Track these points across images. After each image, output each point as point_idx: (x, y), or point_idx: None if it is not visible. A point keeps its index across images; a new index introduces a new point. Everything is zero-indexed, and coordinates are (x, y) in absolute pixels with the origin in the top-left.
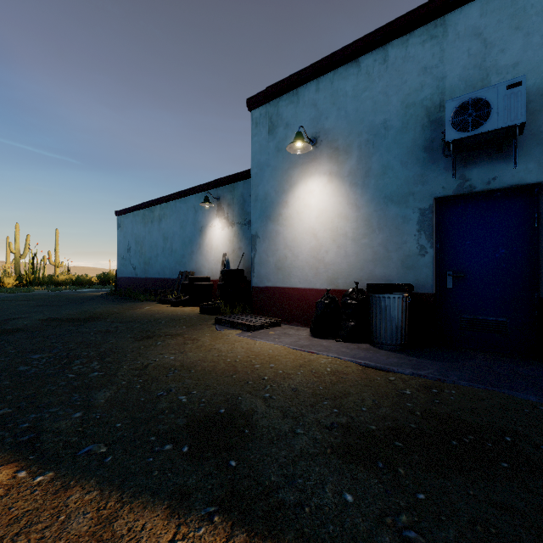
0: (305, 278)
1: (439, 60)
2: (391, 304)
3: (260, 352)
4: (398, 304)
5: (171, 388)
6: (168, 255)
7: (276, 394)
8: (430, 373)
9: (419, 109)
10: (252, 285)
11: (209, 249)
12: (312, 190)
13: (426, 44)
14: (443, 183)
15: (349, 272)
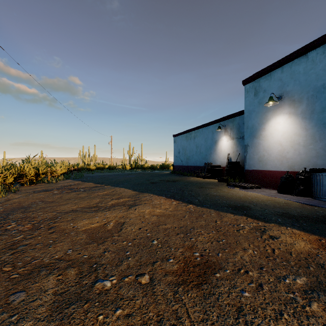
0: (274, 166)
1: None
2: (323, 178)
3: (251, 195)
4: None
5: (219, 199)
6: (198, 155)
7: (258, 204)
8: None
9: None
10: (245, 169)
11: (219, 151)
12: (279, 122)
13: None
14: None
15: (301, 163)
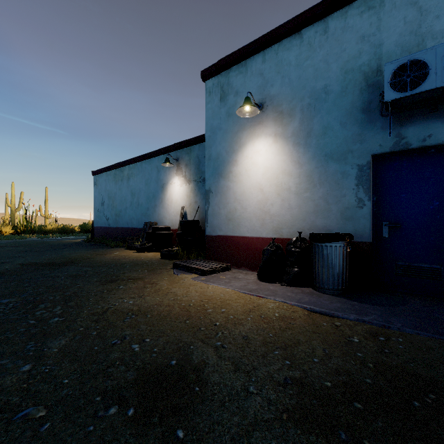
0: (252, 228)
1: (377, 29)
2: (333, 252)
3: (213, 296)
4: (339, 252)
5: (126, 335)
6: (135, 208)
7: (227, 343)
8: (374, 319)
9: (357, 74)
10: (206, 234)
11: (169, 202)
12: (259, 150)
13: (364, 15)
14: (380, 141)
15: (293, 223)
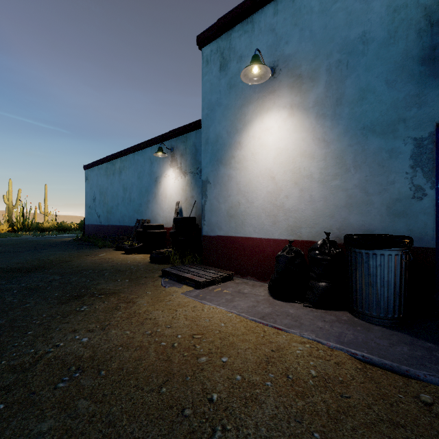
0: (260, 227)
1: None
2: (386, 263)
3: (209, 327)
4: (395, 263)
5: (38, 435)
6: (127, 204)
7: None
8: None
9: (413, 11)
10: (202, 234)
11: (163, 197)
12: (269, 127)
13: None
14: None
15: (316, 220)
